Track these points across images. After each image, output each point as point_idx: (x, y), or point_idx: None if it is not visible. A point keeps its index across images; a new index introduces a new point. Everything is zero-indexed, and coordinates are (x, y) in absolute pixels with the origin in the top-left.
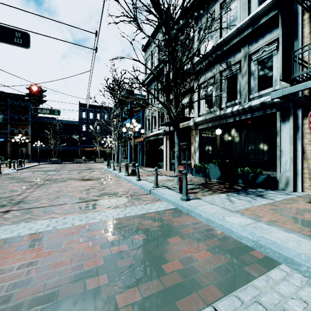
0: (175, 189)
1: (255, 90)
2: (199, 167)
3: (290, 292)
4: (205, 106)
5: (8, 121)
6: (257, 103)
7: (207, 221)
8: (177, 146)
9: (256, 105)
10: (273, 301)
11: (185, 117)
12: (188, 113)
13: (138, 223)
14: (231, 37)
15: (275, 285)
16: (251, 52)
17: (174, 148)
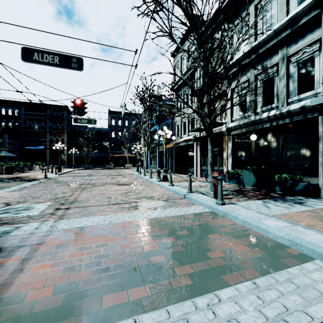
0: (209, 194)
1: (294, 93)
2: (232, 174)
3: (321, 278)
4: (238, 111)
5: (47, 130)
6: (296, 107)
7: (243, 223)
8: (210, 152)
9: (295, 109)
10: (304, 282)
11: (217, 123)
12: (220, 119)
13: (179, 222)
14: (267, 40)
15: (308, 273)
16: (290, 54)
17: (204, 155)
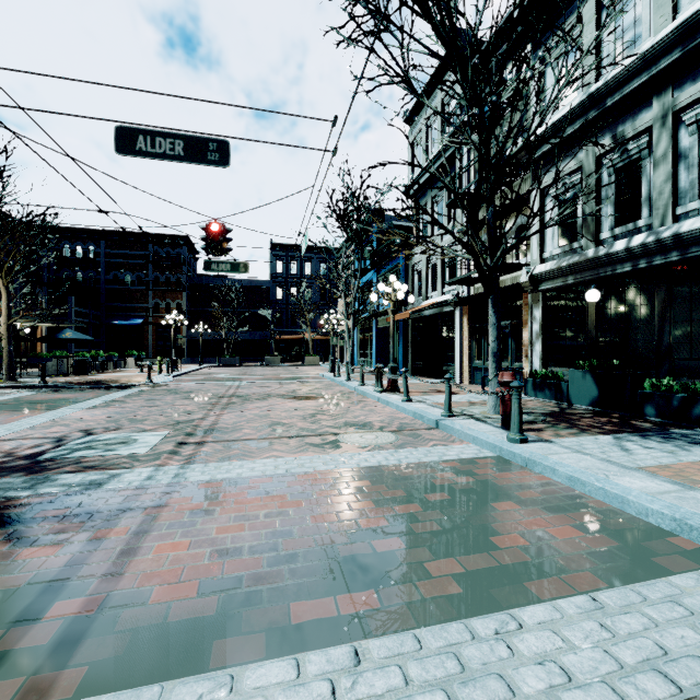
0: (491, 421)
1: (691, 194)
2: (543, 378)
3: None
4: (557, 238)
5: (149, 287)
6: (696, 227)
7: (569, 482)
8: (493, 330)
9: (693, 230)
10: None
11: (509, 264)
12: (514, 256)
13: (429, 476)
14: (626, 76)
15: None
16: (681, 105)
17: (479, 335)
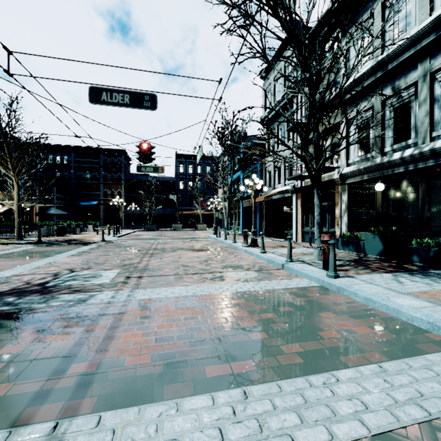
0: (316, 264)
1: None
2: (348, 238)
3: None
4: (357, 151)
5: (101, 181)
6: None
7: (365, 301)
8: (317, 208)
9: None
10: None
11: (327, 167)
12: (330, 162)
13: (280, 297)
14: (400, 50)
15: None
16: (435, 68)
17: (308, 211)
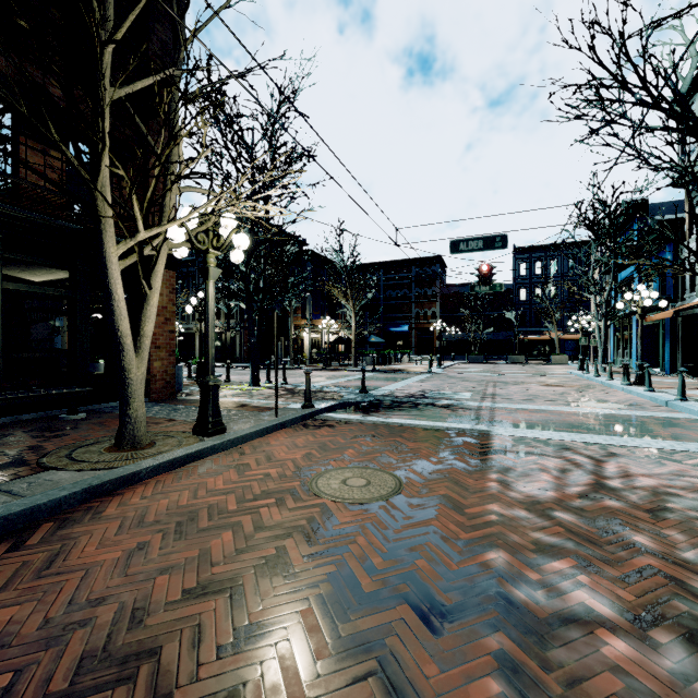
0: None
1: None
2: None
3: None
4: None
5: (412, 300)
6: None
7: None
8: None
9: None
10: None
11: None
12: None
13: (635, 418)
14: None
15: None
16: None
17: None
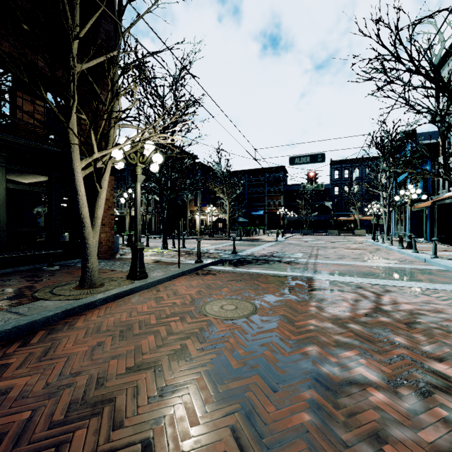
0: None
1: None
2: None
3: None
4: None
5: (265, 194)
6: None
7: None
8: None
9: None
10: None
11: None
12: None
13: (404, 269)
14: None
15: None
16: None
17: None
